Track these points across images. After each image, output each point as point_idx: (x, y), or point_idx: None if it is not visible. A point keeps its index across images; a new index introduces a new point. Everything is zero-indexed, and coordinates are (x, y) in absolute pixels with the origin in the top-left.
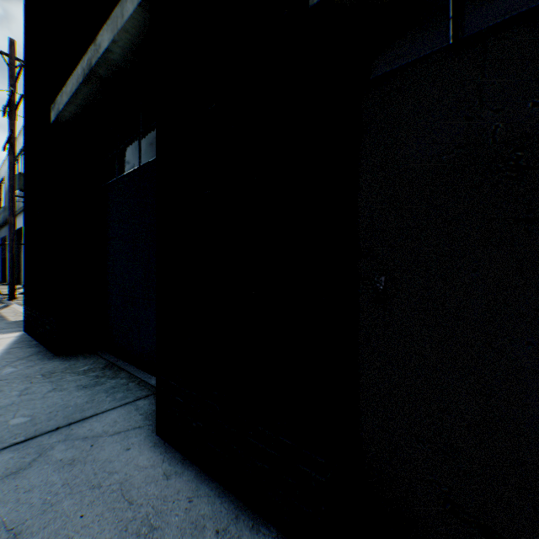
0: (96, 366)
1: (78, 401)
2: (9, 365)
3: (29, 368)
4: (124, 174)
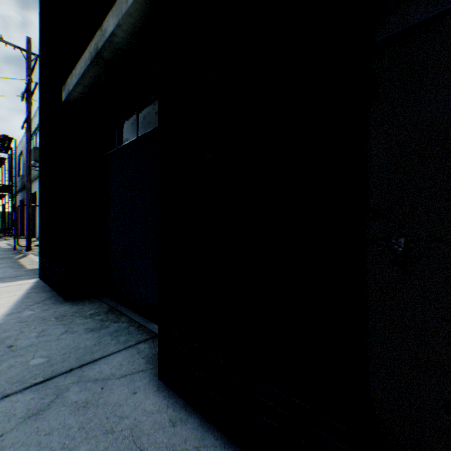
0: (100, 311)
1: (87, 343)
2: (28, 309)
3: (45, 311)
4: (123, 145)
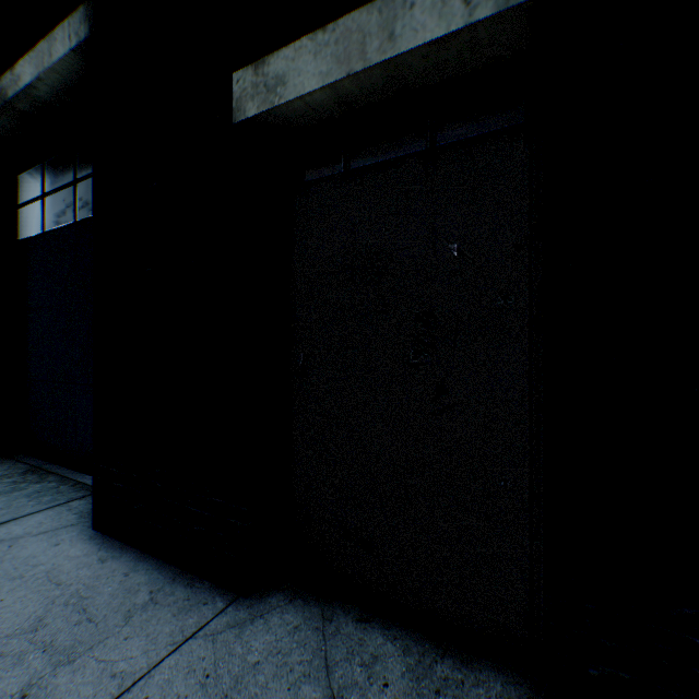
0: (13, 472)
1: None
2: None
3: None
4: (54, 229)
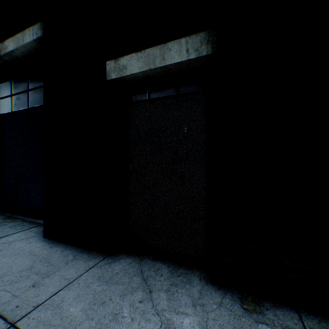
0: None
1: None
2: None
3: None
4: (17, 110)
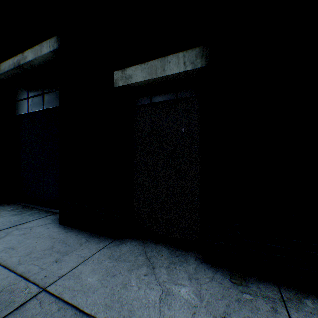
0: (18, 207)
1: (16, 219)
2: None
3: None
4: (33, 111)
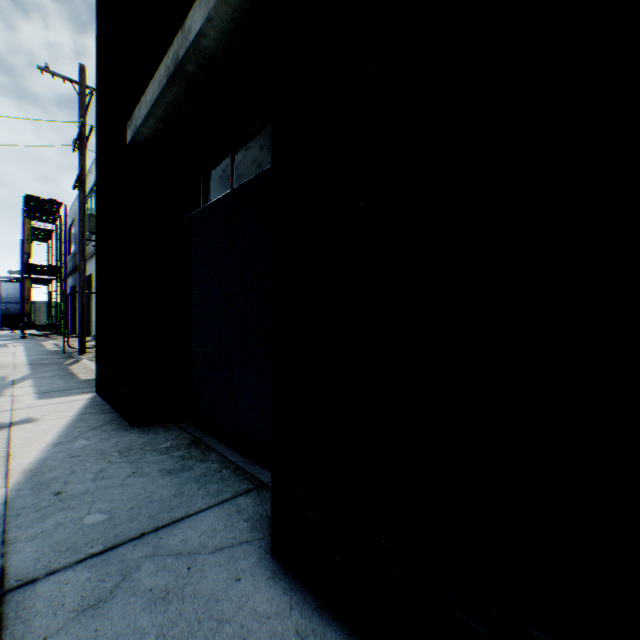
0: (179, 443)
1: (163, 493)
2: (81, 437)
3: (103, 441)
4: (211, 202)
